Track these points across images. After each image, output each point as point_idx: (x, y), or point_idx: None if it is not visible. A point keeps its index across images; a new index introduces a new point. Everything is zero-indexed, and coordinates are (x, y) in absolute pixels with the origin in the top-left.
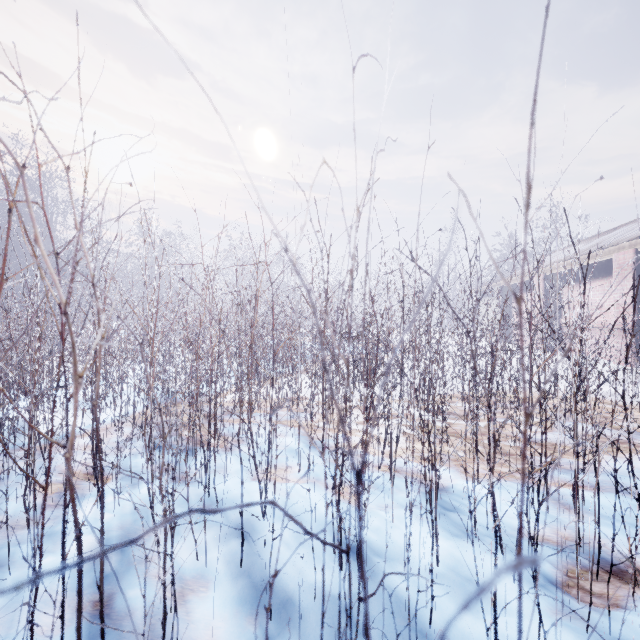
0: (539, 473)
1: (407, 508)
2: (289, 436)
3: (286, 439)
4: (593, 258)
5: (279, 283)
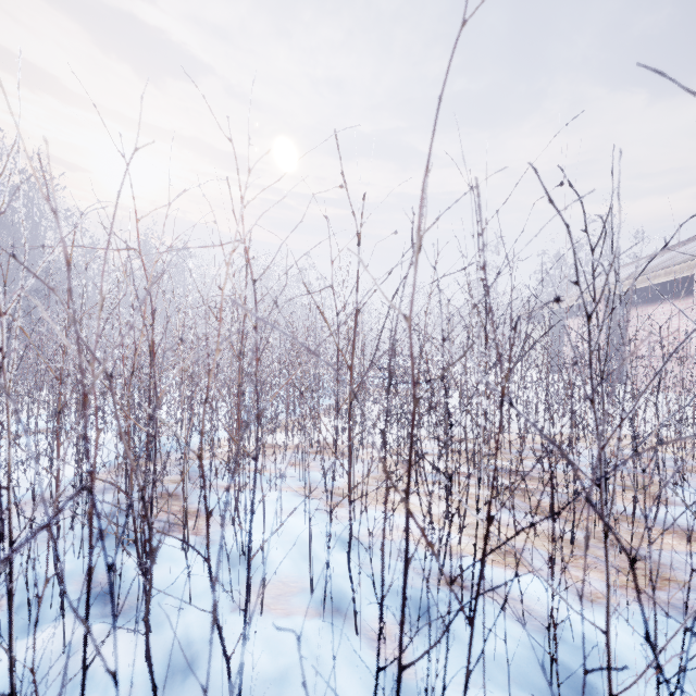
0: (694, 592)
1: (503, 690)
2: (300, 516)
3: (295, 522)
4: (667, 275)
5: (300, 307)
